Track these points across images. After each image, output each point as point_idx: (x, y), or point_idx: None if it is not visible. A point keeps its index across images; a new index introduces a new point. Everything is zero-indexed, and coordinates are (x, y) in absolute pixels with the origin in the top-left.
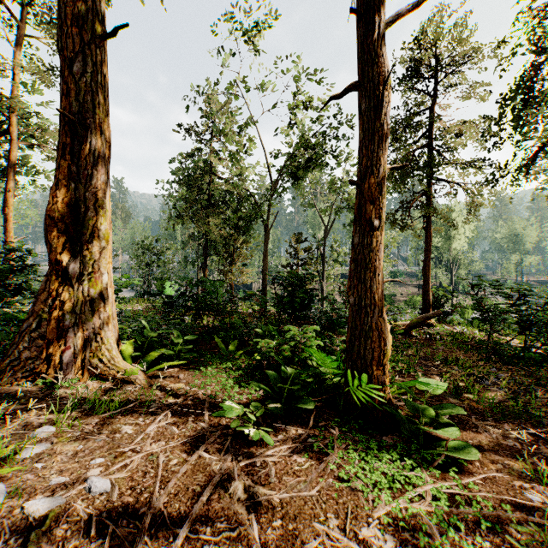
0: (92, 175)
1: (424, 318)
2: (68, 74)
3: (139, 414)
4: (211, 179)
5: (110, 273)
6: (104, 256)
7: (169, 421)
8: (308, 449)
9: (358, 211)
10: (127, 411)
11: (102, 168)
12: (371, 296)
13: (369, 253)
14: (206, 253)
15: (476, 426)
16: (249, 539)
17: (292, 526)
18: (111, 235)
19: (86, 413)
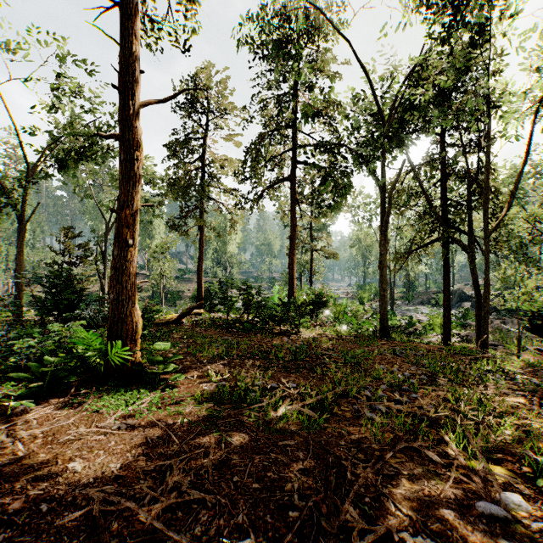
0: None
1: (191, 309)
2: None
3: None
4: None
5: None
6: None
7: None
8: (69, 406)
9: (117, 232)
10: None
11: None
12: (126, 293)
13: (125, 263)
14: None
15: (196, 368)
16: (16, 452)
17: (51, 438)
18: None
19: None
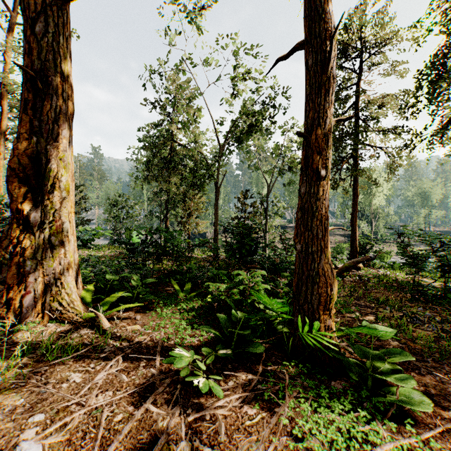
0: (53, 130)
1: (354, 263)
2: (30, 33)
3: (92, 360)
4: (172, 145)
5: (73, 222)
6: (65, 206)
7: (120, 368)
8: (259, 398)
9: (304, 162)
10: (79, 356)
11: (63, 123)
12: (317, 243)
13: (315, 202)
14: (167, 208)
15: (418, 368)
16: None
17: None
18: (73, 186)
19: (38, 359)
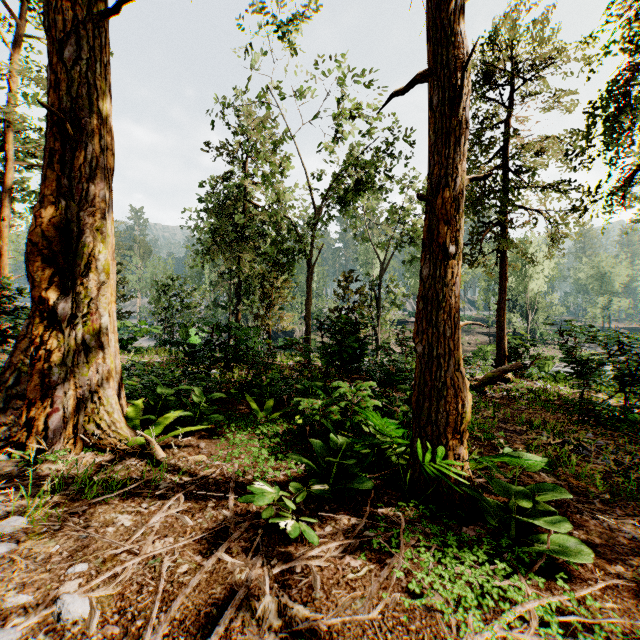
0: (88, 191)
1: (500, 372)
2: (57, 60)
3: (143, 498)
4: (245, 207)
5: (113, 315)
6: (104, 293)
7: (182, 508)
8: (365, 547)
9: (427, 235)
10: (127, 494)
11: (101, 181)
12: (444, 344)
13: (442, 288)
14: (239, 295)
15: (580, 512)
16: None
17: None
18: (114, 267)
19: (73, 497)
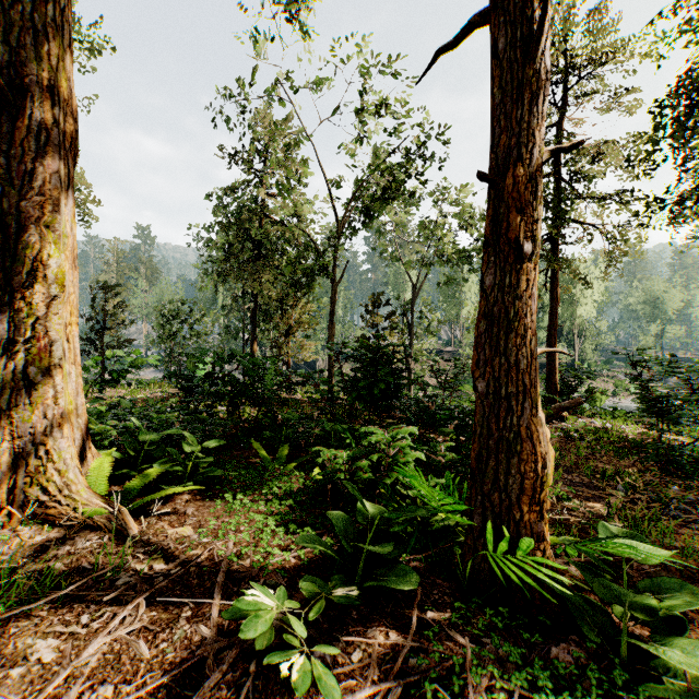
0: (34, 173)
1: (557, 410)
2: None
3: (87, 605)
4: (262, 222)
5: (74, 341)
6: (56, 311)
7: (138, 626)
8: (413, 691)
9: (492, 229)
10: (65, 597)
11: (53, 162)
12: (517, 379)
13: (514, 302)
14: (255, 321)
15: None
16: None
17: None
18: (76, 277)
19: None
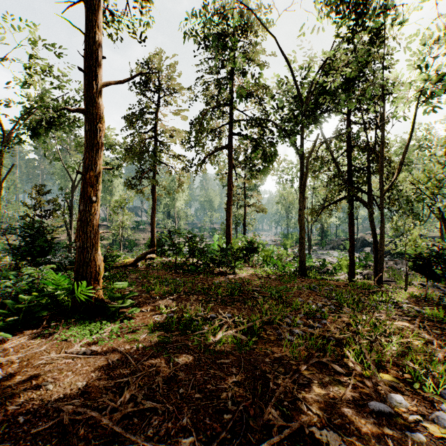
0: None
1: (145, 254)
2: None
3: None
4: None
5: None
6: None
7: None
8: (41, 336)
9: (82, 190)
10: None
11: None
12: (90, 241)
13: (89, 216)
14: None
15: (149, 302)
16: None
17: (26, 363)
18: None
19: None
